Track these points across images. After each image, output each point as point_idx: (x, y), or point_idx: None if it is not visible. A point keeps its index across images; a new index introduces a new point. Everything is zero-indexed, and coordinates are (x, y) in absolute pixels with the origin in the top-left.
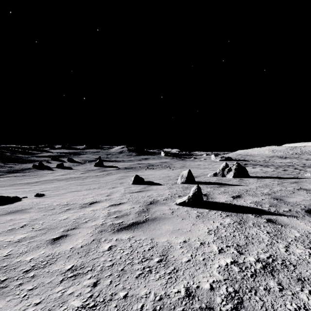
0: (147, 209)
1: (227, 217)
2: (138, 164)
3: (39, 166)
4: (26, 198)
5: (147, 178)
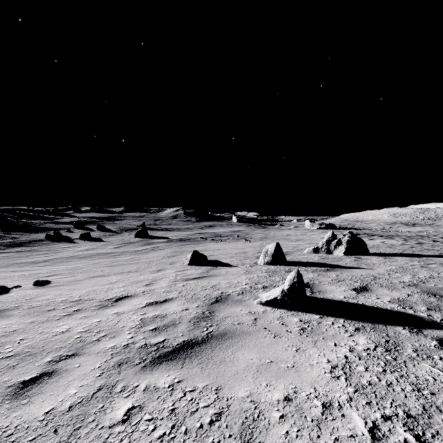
0: (211, 312)
1: (358, 334)
2: (199, 233)
3: (55, 237)
4: (19, 289)
5: (212, 255)
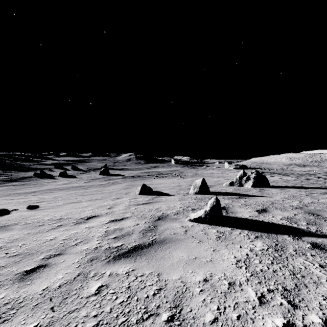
0: (155, 226)
1: (257, 240)
2: (146, 172)
3: (41, 174)
4: (16, 211)
5: (156, 187)
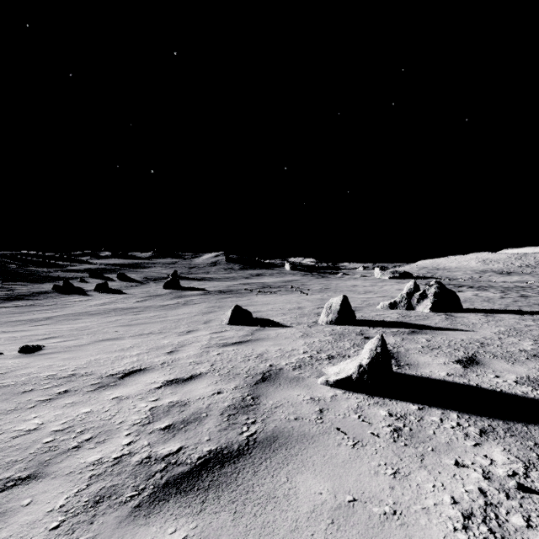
0: (255, 398)
1: (488, 442)
2: (243, 284)
3: (65, 288)
4: None
5: (258, 311)
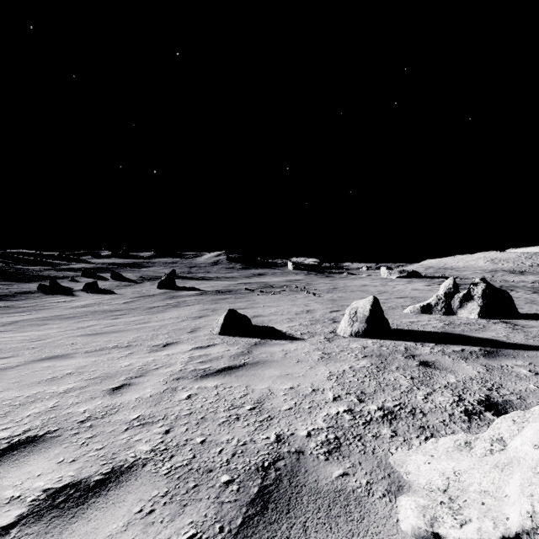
0: None
1: None
2: (243, 283)
3: (51, 287)
4: None
5: (259, 315)
